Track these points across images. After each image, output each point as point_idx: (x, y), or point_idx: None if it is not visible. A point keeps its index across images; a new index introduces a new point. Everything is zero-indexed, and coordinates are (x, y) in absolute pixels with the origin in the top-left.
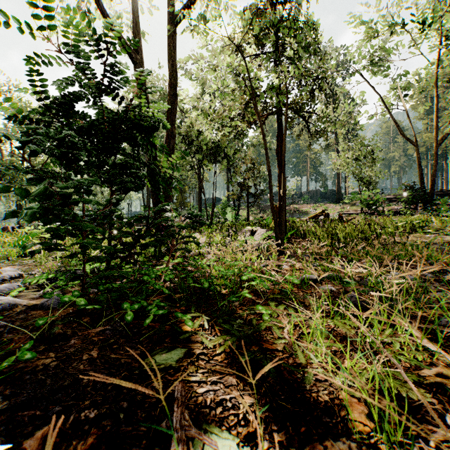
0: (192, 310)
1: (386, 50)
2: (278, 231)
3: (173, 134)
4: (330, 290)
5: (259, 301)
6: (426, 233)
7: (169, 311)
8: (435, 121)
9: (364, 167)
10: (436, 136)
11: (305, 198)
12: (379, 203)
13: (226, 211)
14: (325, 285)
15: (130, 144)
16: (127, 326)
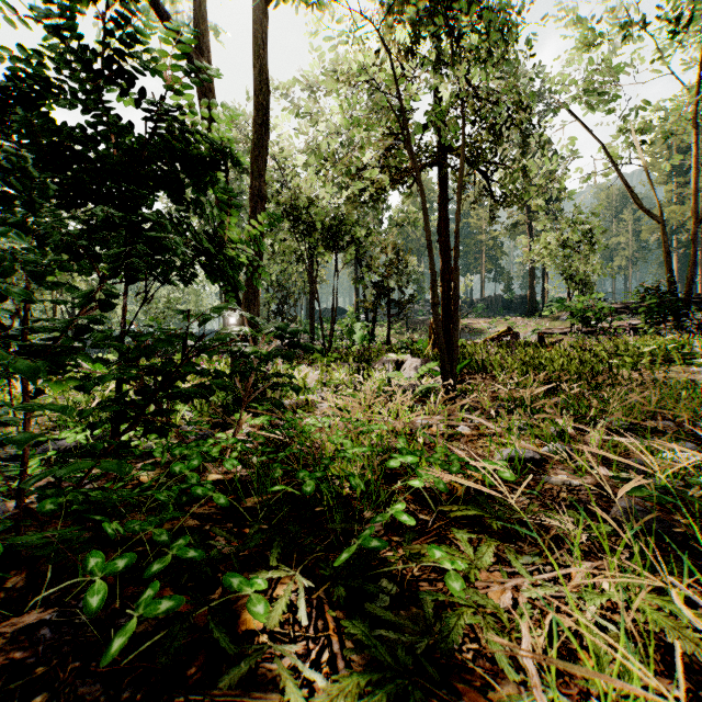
0: (271, 558)
1: (614, 68)
2: (445, 362)
3: (261, 193)
4: (569, 486)
5: (426, 519)
6: (695, 366)
7: (222, 553)
8: (693, 183)
9: (576, 258)
10: (695, 207)
11: (479, 309)
12: (602, 316)
13: (353, 330)
14: (552, 473)
15: (171, 197)
16: (104, 608)
